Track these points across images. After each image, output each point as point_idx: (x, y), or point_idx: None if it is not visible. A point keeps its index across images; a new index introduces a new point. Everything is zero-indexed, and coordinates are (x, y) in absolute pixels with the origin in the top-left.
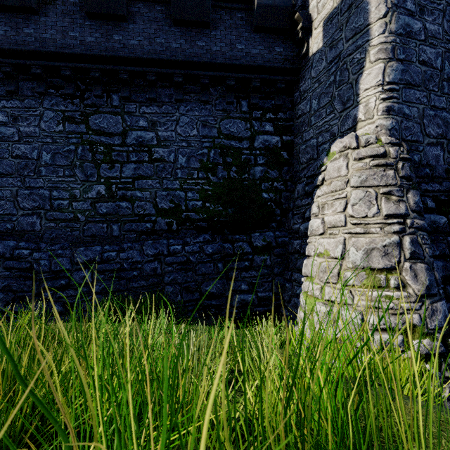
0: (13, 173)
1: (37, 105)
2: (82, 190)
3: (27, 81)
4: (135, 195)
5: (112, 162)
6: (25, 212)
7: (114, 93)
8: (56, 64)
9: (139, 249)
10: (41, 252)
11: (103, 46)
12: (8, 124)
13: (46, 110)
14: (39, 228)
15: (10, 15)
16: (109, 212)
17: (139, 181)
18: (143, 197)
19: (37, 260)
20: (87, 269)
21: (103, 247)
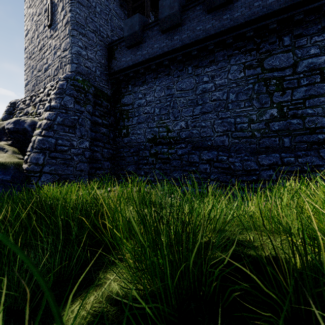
0: (211, 111)
1: (226, 64)
2: (258, 115)
3: (220, 52)
4: (305, 112)
5: (283, 90)
6: (218, 134)
7: (285, 36)
8: (243, 30)
9: (317, 156)
10: (233, 158)
11: (281, 1)
12: (208, 82)
13: (232, 65)
14: (227, 143)
15: (214, 12)
16: (280, 129)
17: (310, 100)
18: (314, 113)
19: (232, 163)
20: (271, 170)
21: (280, 154)
